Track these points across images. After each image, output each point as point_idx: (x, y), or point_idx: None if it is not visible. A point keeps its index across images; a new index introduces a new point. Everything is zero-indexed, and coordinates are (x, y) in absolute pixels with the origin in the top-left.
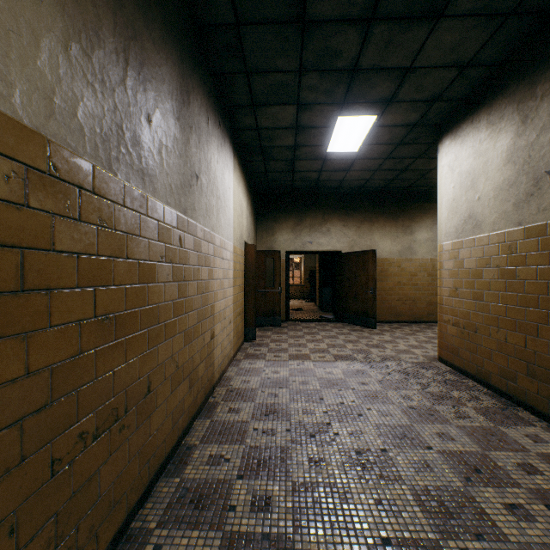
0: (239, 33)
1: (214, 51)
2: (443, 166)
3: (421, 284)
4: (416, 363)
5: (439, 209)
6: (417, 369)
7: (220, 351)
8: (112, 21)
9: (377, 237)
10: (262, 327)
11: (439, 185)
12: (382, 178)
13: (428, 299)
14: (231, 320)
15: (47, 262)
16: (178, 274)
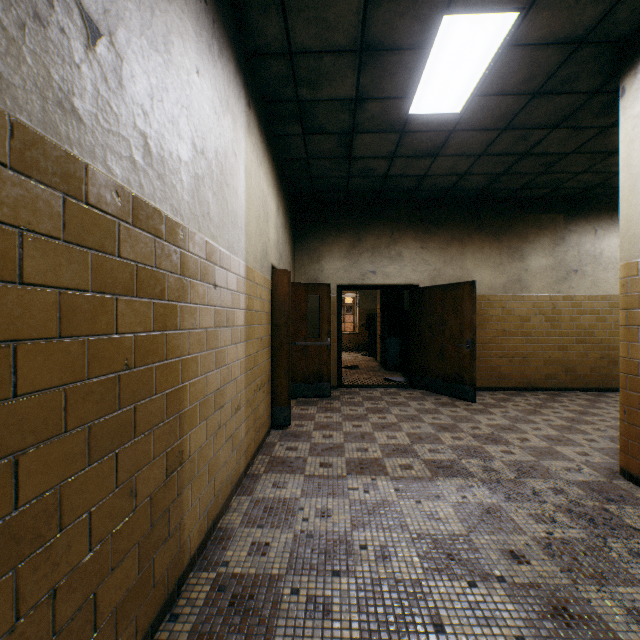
0: None
1: None
2: None
3: (536, 333)
4: (587, 486)
5: (627, 197)
6: (601, 505)
7: (206, 481)
8: None
9: (471, 264)
10: (302, 399)
11: (627, 152)
12: (486, 171)
13: (546, 355)
14: (240, 403)
15: None
16: None
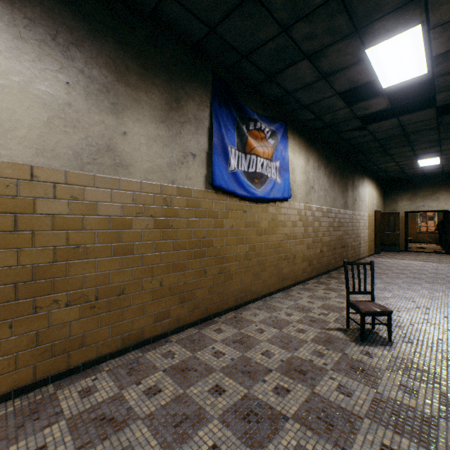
0: (368, 159)
1: (360, 162)
2: None
3: None
4: None
5: None
6: None
7: (362, 249)
8: (344, 187)
9: None
10: (386, 252)
11: None
12: None
13: None
14: (367, 241)
15: (340, 223)
16: (351, 225)
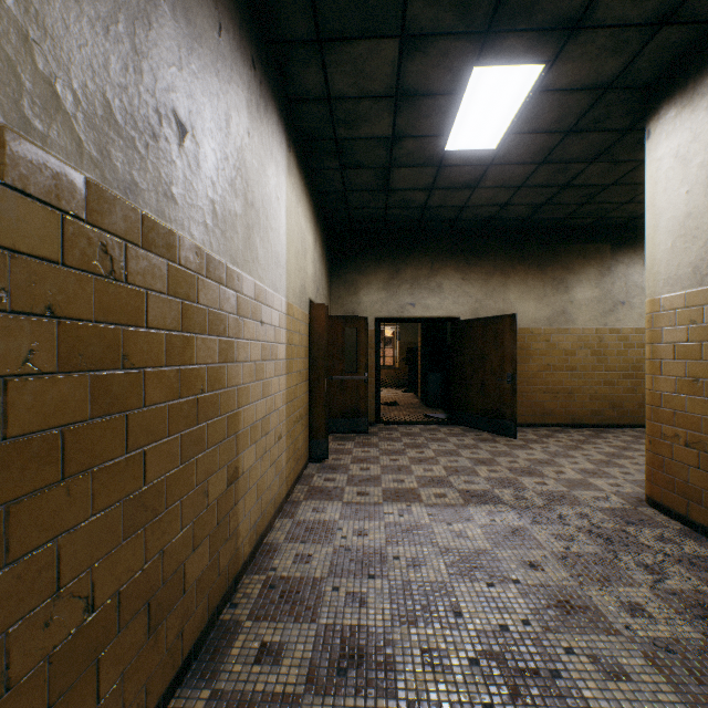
0: None
1: None
2: (662, 157)
3: (582, 367)
4: (612, 512)
5: (651, 236)
6: (620, 527)
7: (255, 498)
8: None
9: (514, 296)
10: (339, 434)
11: (651, 193)
12: (527, 202)
13: (592, 391)
14: (282, 433)
15: None
16: (93, 350)
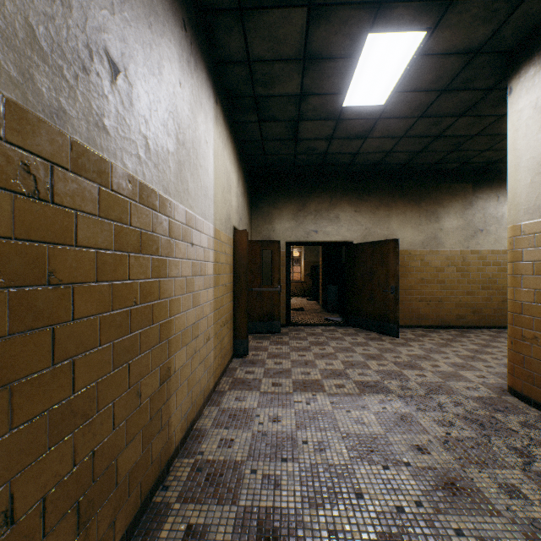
0: None
1: None
2: (523, 109)
3: (449, 281)
4: (481, 400)
5: (513, 174)
6: (490, 414)
7: (185, 392)
8: None
9: (396, 225)
10: (257, 334)
11: (513, 139)
12: (407, 149)
13: (457, 299)
14: (210, 335)
15: None
16: (13, 267)
